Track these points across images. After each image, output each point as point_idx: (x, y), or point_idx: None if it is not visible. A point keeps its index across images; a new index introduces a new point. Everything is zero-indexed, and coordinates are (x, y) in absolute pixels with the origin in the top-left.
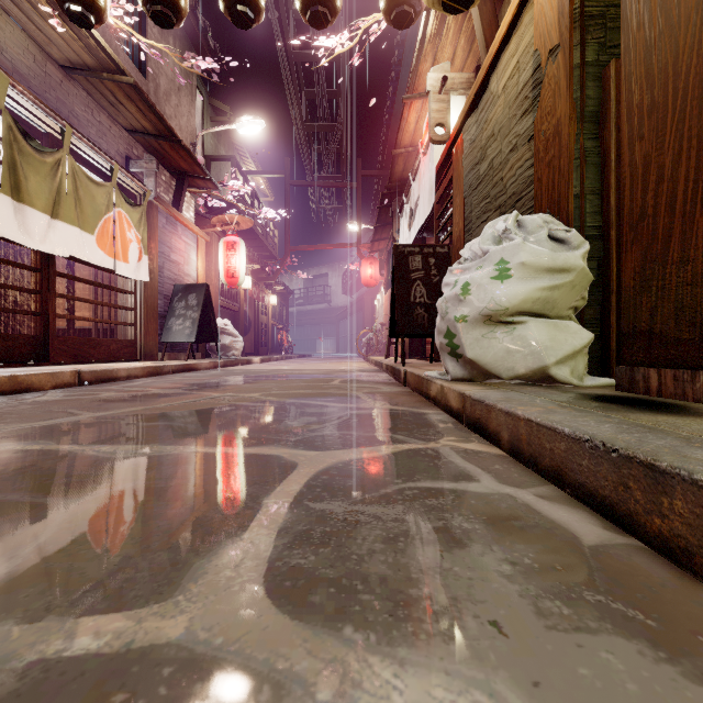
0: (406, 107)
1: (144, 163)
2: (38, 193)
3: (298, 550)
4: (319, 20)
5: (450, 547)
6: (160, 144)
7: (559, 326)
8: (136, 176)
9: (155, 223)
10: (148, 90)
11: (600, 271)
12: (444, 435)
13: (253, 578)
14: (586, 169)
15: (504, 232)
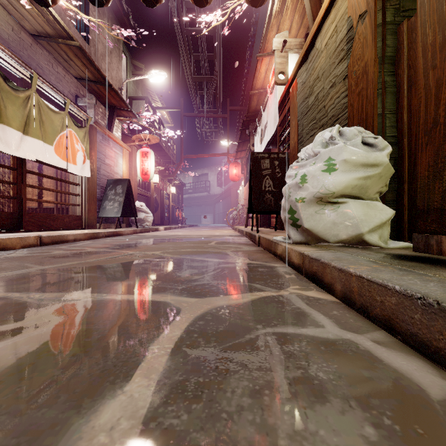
0: (259, 62)
1: (87, 99)
2: (14, 118)
3: (172, 407)
4: (201, 1)
5: (312, 402)
6: (98, 87)
7: (370, 205)
8: (82, 108)
9: (94, 139)
10: (90, 52)
11: (396, 167)
12: (290, 284)
13: (124, 445)
14: (386, 96)
15: (330, 139)
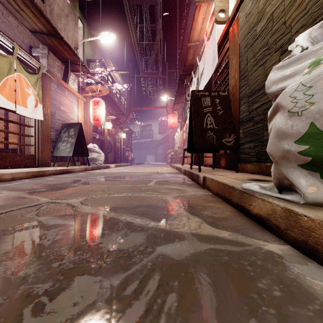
0: (197, 10)
1: (40, 50)
2: None
3: None
4: None
5: None
6: (52, 41)
7: None
8: (37, 59)
9: (49, 87)
10: (45, 10)
11: None
12: None
13: None
14: None
15: None
